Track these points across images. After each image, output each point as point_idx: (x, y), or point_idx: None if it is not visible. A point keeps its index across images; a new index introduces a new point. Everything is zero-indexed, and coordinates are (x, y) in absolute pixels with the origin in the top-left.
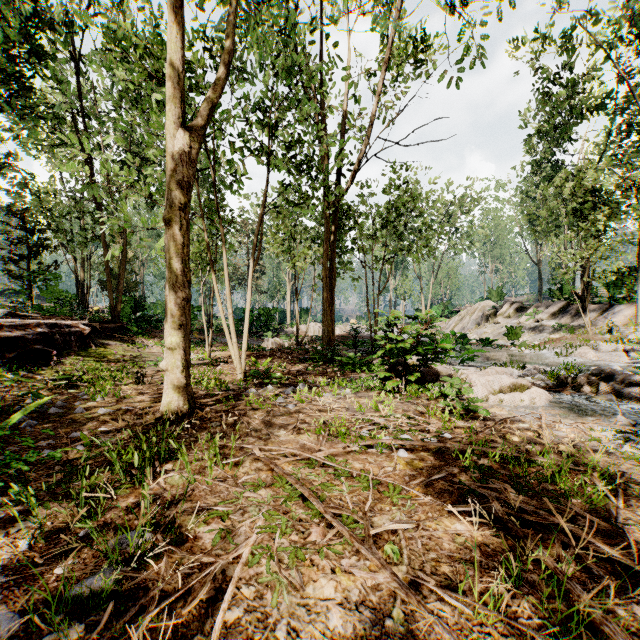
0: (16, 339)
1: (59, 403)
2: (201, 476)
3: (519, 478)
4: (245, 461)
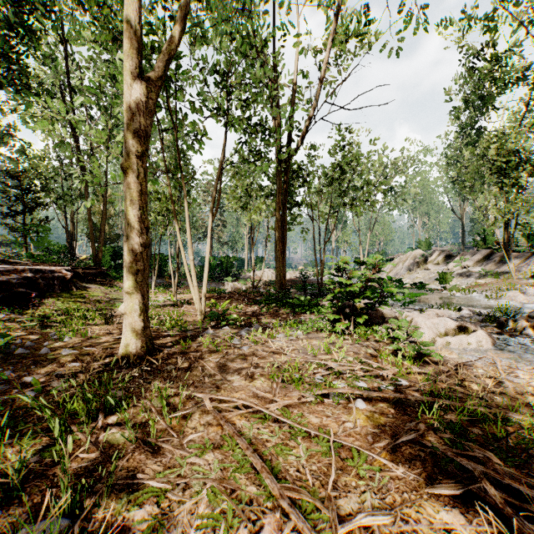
0: (1, 283)
1: (28, 343)
2: (143, 434)
3: (497, 440)
4: (194, 413)
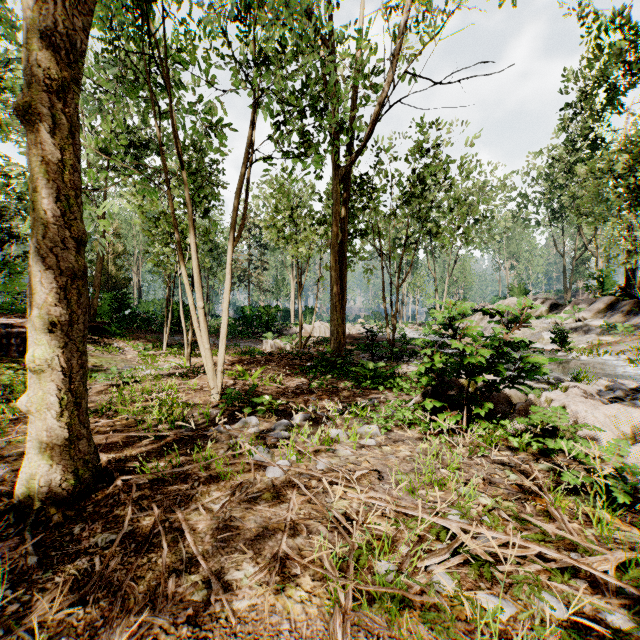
0: None
1: None
2: None
3: None
4: None
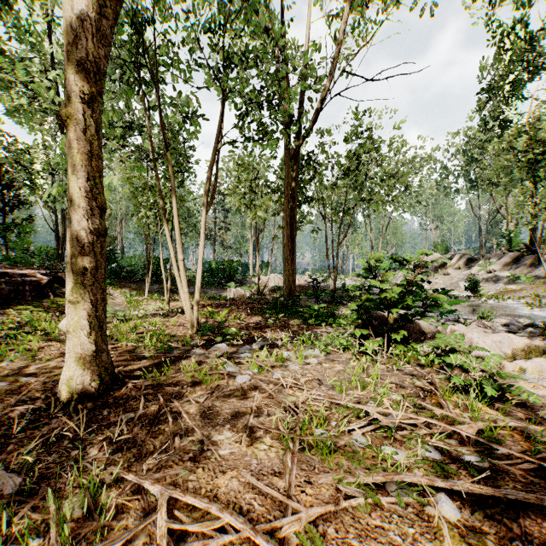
0: None
1: None
2: None
3: None
4: (135, 539)
